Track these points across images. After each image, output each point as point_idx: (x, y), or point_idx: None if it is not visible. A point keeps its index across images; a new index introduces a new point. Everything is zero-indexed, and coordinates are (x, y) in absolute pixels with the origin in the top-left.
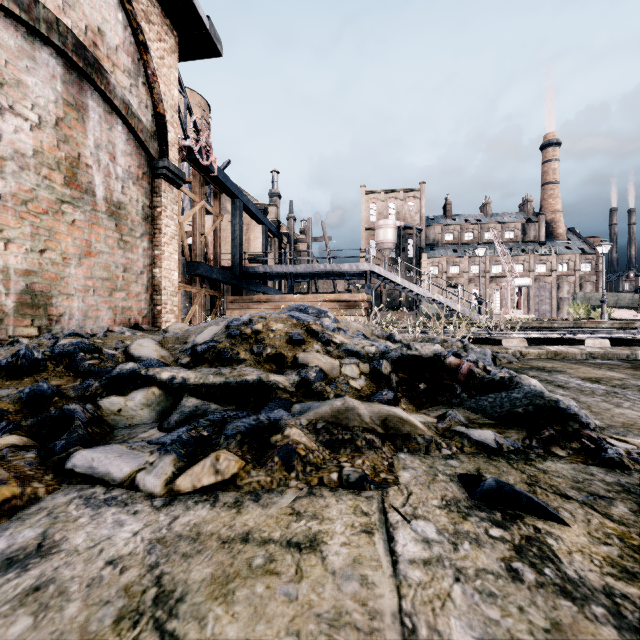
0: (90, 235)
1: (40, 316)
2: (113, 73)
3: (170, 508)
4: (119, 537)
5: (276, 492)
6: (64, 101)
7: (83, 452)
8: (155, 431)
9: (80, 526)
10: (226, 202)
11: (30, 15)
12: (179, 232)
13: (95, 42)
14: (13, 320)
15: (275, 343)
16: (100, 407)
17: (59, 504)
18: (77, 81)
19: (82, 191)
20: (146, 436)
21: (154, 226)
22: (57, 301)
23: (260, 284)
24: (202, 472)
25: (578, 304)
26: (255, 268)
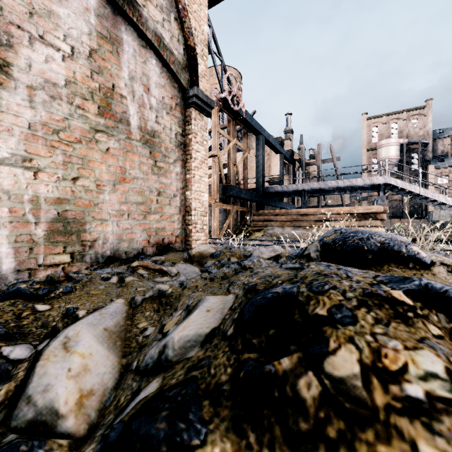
0: (124, 162)
1: (73, 242)
2: (145, 7)
3: None
4: None
5: None
6: (98, 34)
7: None
8: None
9: None
10: (252, 142)
11: None
12: (217, 164)
13: None
14: (44, 248)
15: None
16: None
17: None
18: (111, 15)
19: (116, 120)
20: None
21: (186, 152)
22: (91, 227)
23: (278, 200)
24: None
25: None
26: (274, 188)
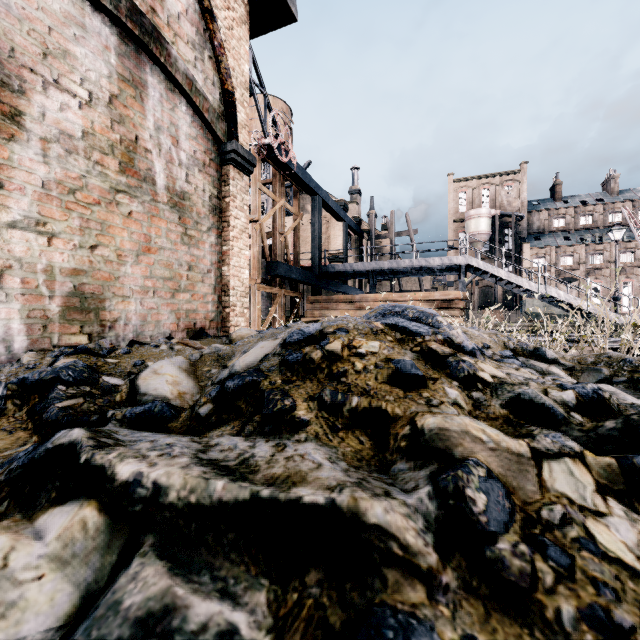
0: (149, 229)
1: (91, 322)
2: (175, 44)
3: None
4: None
5: None
6: (119, 76)
7: None
8: None
9: None
10: (307, 203)
11: None
12: (259, 233)
13: (154, 8)
14: (58, 327)
15: (366, 383)
16: None
17: None
18: (134, 54)
19: (140, 179)
20: None
21: (222, 219)
22: (111, 304)
23: (340, 284)
24: None
25: None
26: (335, 267)
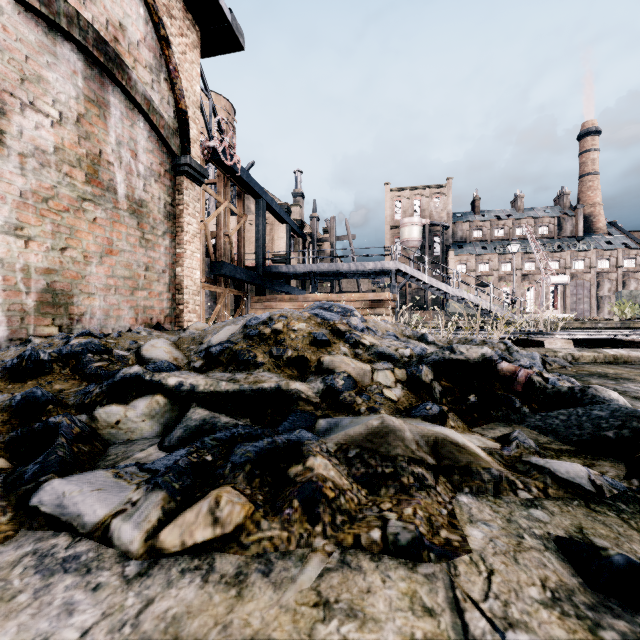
0: (111, 233)
1: (61, 315)
2: (134, 69)
3: (145, 581)
4: (60, 639)
5: (294, 558)
6: (85, 97)
7: (54, 483)
8: (154, 449)
9: (14, 611)
10: (250, 203)
11: (50, 9)
12: (204, 232)
13: (116, 37)
14: (34, 319)
15: (297, 344)
16: (95, 418)
17: (3, 565)
18: (98, 77)
19: (103, 188)
20: (142, 456)
21: (176, 224)
22: (78, 300)
23: (283, 284)
24: (196, 521)
25: (623, 303)
26: (278, 268)
